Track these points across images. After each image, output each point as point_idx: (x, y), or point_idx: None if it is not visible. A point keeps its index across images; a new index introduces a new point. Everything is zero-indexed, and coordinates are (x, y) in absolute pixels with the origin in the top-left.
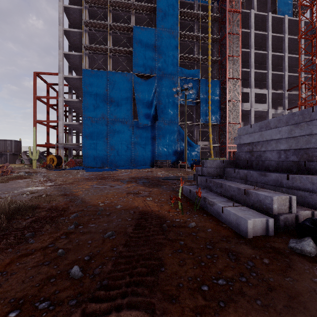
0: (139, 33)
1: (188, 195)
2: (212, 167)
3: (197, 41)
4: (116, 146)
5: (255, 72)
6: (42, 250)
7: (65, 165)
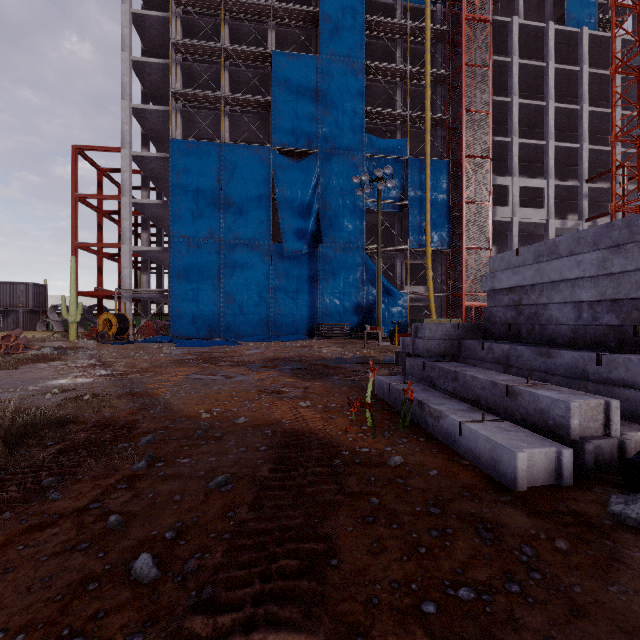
0: (285, 67)
1: (387, 396)
2: (436, 337)
3: (402, 82)
4: (237, 295)
5: (521, 143)
6: (75, 517)
7: (134, 334)
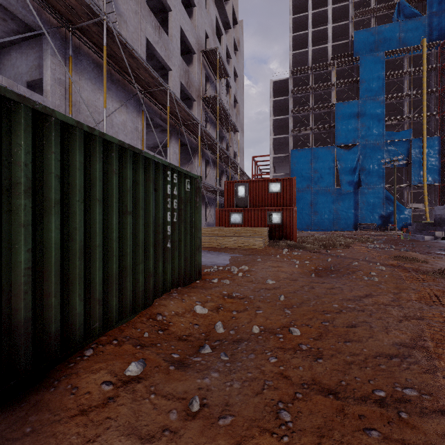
0: (342, 109)
1: (404, 237)
2: (418, 225)
3: (407, 98)
4: (319, 211)
5: None
6: None
7: None
